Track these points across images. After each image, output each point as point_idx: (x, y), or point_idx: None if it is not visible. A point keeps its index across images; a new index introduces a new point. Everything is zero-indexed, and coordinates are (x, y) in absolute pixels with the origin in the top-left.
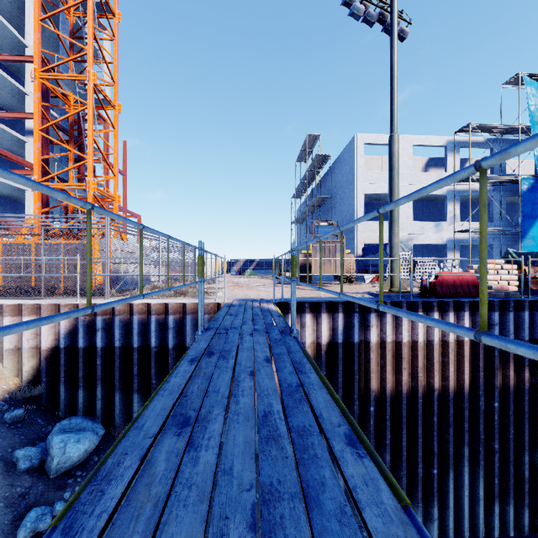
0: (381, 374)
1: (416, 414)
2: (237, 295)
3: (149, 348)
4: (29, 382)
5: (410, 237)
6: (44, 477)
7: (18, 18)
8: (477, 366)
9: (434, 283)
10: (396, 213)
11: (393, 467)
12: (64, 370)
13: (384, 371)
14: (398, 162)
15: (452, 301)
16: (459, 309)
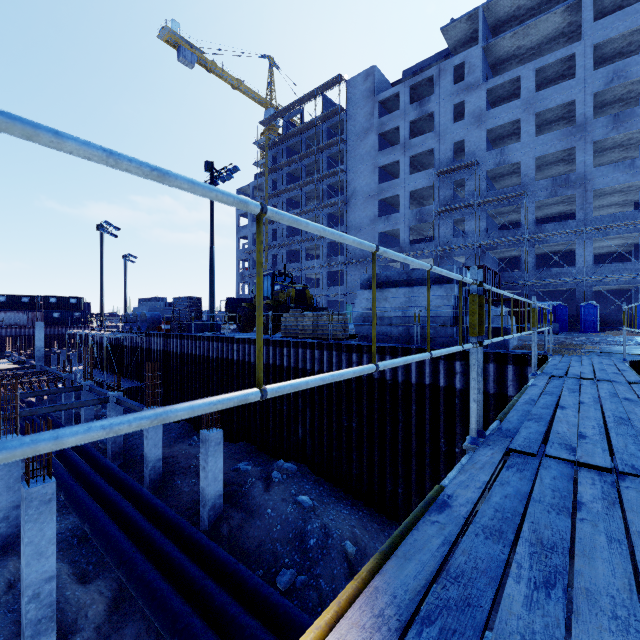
0: None
1: None
2: None
3: None
4: None
5: None
6: None
7: None
8: None
9: None
10: None
11: None
12: None
13: None
14: None
15: None
16: None
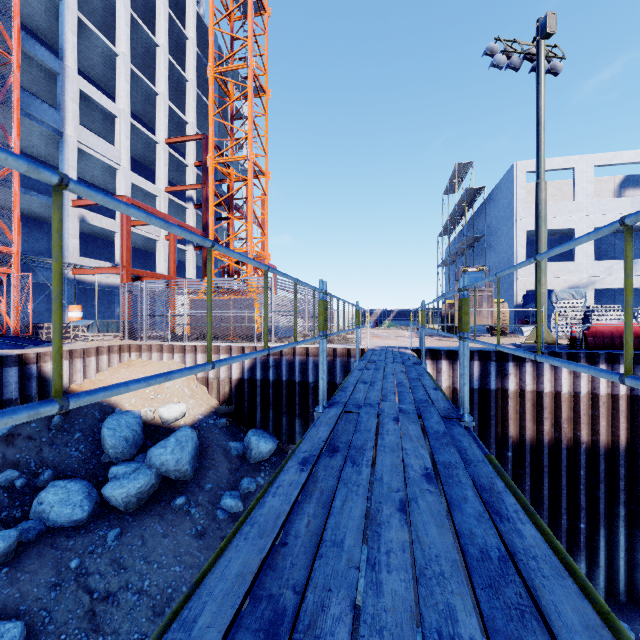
0: (520, 422)
1: (560, 464)
2: (377, 344)
3: (307, 383)
4: (224, 403)
5: (591, 280)
6: (246, 462)
7: (180, 98)
8: (636, 422)
9: (585, 335)
10: (542, 263)
11: None
12: (247, 396)
13: (523, 419)
14: (544, 210)
15: (603, 353)
16: (613, 362)
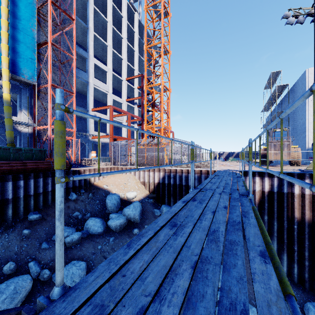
0: (301, 210)
1: None
2: (223, 168)
3: (188, 186)
4: (151, 193)
5: None
6: None
7: (131, 59)
8: None
9: None
10: None
11: (310, 260)
12: (161, 190)
13: (303, 209)
14: None
15: None
16: None
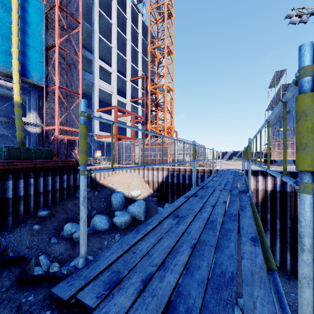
0: None
1: None
2: (226, 167)
3: (191, 184)
4: (155, 191)
5: None
6: None
7: (135, 59)
8: None
9: None
10: None
11: None
12: (165, 189)
13: None
14: None
15: None
16: None
